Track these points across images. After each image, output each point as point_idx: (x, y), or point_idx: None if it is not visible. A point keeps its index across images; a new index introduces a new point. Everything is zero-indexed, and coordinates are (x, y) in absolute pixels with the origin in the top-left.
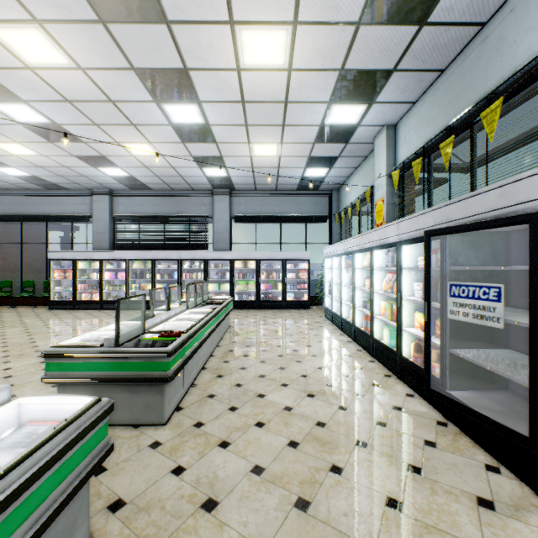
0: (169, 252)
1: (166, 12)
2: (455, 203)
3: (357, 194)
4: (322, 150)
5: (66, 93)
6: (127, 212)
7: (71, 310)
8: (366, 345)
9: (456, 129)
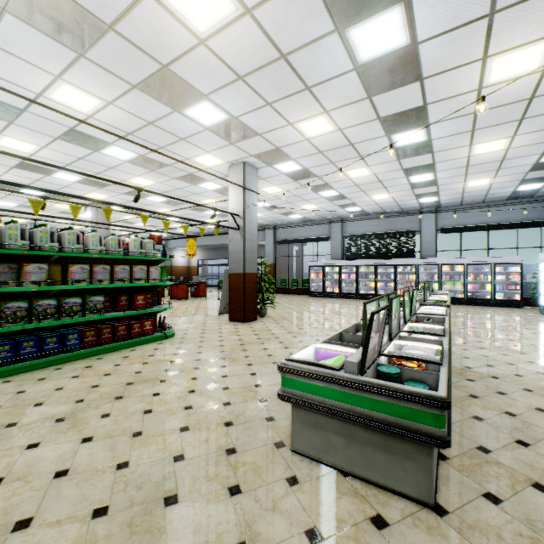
0: (387, 260)
1: (433, 150)
2: None
3: None
4: (536, 174)
5: (358, 183)
6: (352, 232)
7: (322, 298)
8: None
9: None
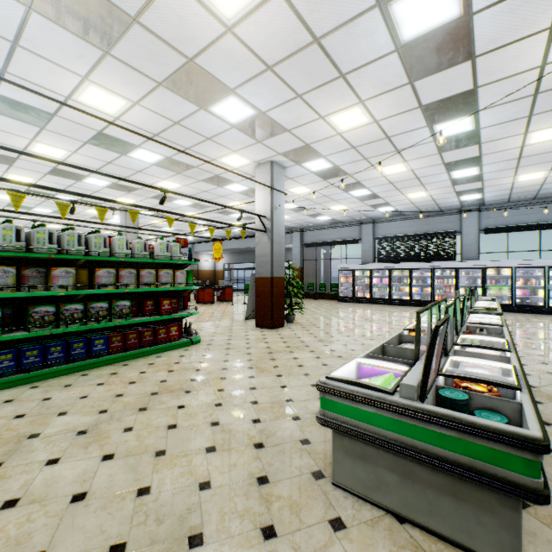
0: (423, 263)
1: (481, 141)
2: None
3: None
4: None
5: (393, 180)
6: (384, 234)
7: (352, 303)
8: None
9: None
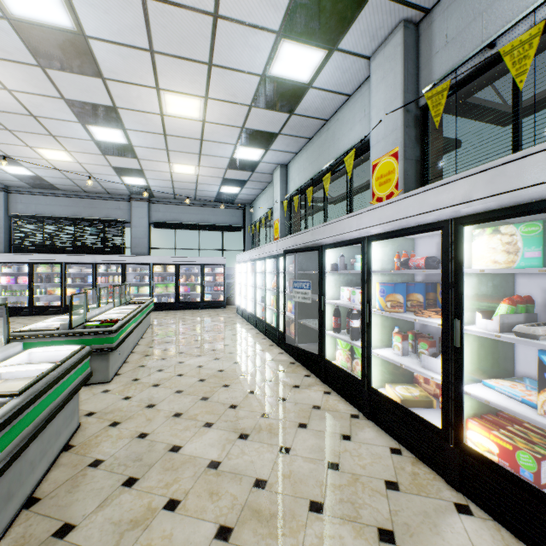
0: (82, 256)
1: (103, 73)
2: (298, 235)
3: (264, 211)
4: (234, 175)
5: None
6: (28, 211)
7: None
8: (262, 329)
9: (316, 180)
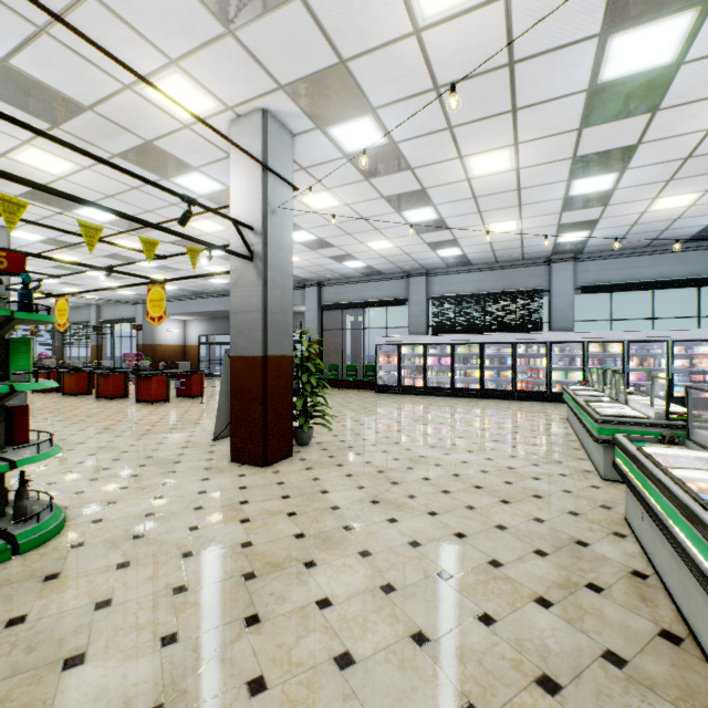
0: (501, 335)
1: (662, 103)
2: None
3: None
4: None
5: (479, 192)
6: (442, 292)
7: (397, 395)
8: None
9: None
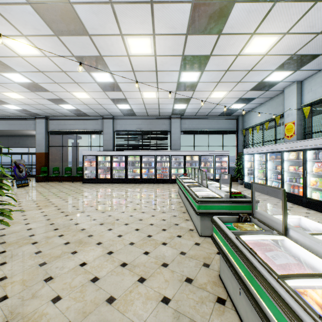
0: (149, 151)
1: (223, 29)
2: None
3: (262, 118)
4: (249, 94)
5: (136, 67)
6: (121, 128)
7: (96, 184)
8: (296, 201)
9: None
